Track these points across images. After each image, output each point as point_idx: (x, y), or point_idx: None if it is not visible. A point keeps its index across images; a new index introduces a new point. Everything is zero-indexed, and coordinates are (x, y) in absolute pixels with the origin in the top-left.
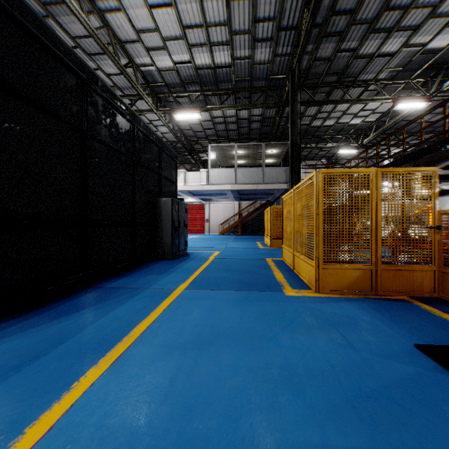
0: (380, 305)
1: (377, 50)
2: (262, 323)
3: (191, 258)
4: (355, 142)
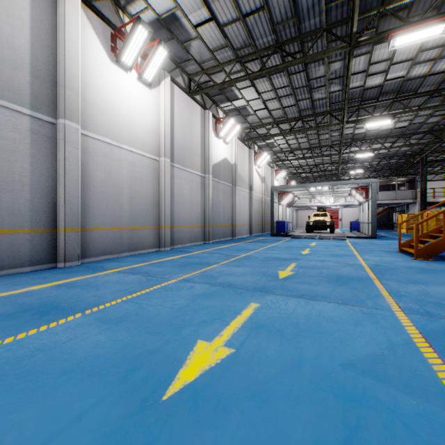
0: None
1: None
2: None
3: (377, 234)
4: None
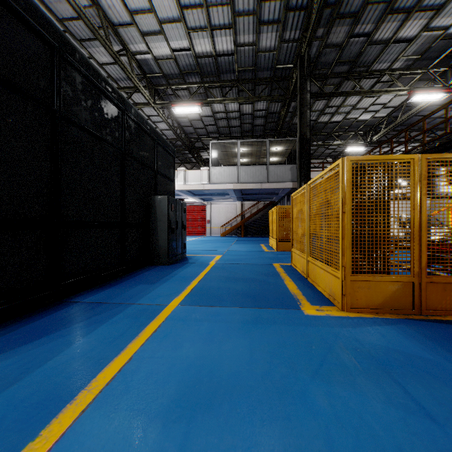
0: (432, 331)
1: (393, 34)
2: (281, 364)
3: (190, 263)
4: (363, 139)
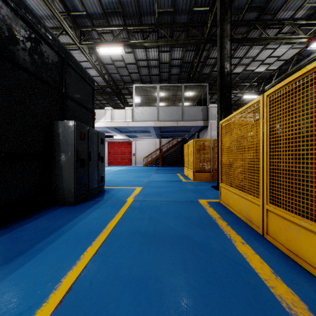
0: None
1: None
2: None
3: (103, 201)
4: (257, 89)
